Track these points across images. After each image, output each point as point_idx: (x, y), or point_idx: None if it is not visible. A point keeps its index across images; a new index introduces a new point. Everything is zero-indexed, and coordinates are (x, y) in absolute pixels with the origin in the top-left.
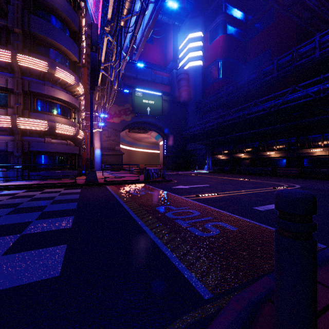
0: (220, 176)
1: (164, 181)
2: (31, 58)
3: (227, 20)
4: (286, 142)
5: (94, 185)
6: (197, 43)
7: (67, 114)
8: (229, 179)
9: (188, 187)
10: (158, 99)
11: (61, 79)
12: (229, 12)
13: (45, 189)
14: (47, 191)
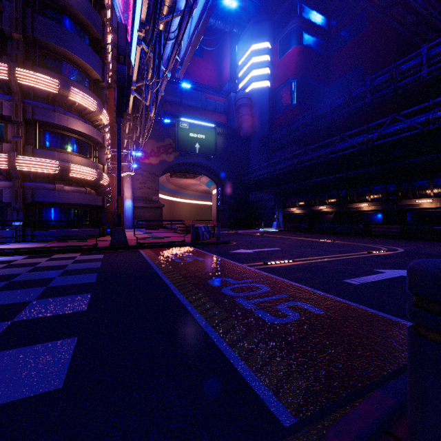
0: (294, 236)
1: (218, 243)
2: (36, 74)
3: (304, 26)
4: (382, 190)
5: (122, 248)
6: (263, 58)
7: (86, 152)
8: (306, 240)
9: (251, 251)
10: (210, 132)
11: (78, 103)
12: (306, 15)
13: (54, 254)
14: (57, 257)
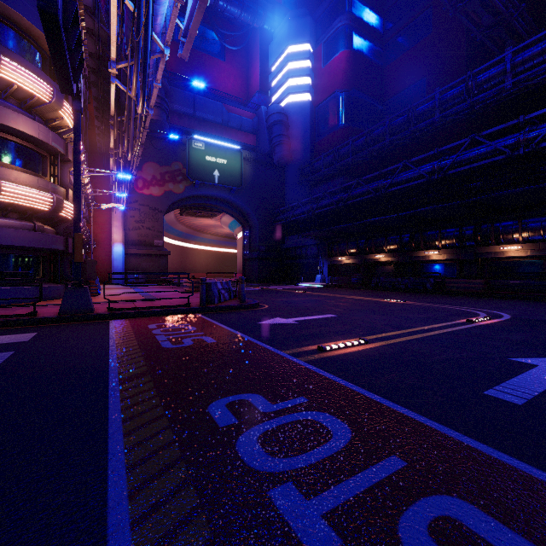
0: (346, 293)
1: (242, 307)
2: None
3: (354, 25)
4: (457, 233)
5: (81, 319)
6: (303, 64)
7: (36, 167)
8: (366, 300)
9: (293, 321)
10: (233, 156)
11: (18, 86)
12: (357, 12)
13: None
14: None
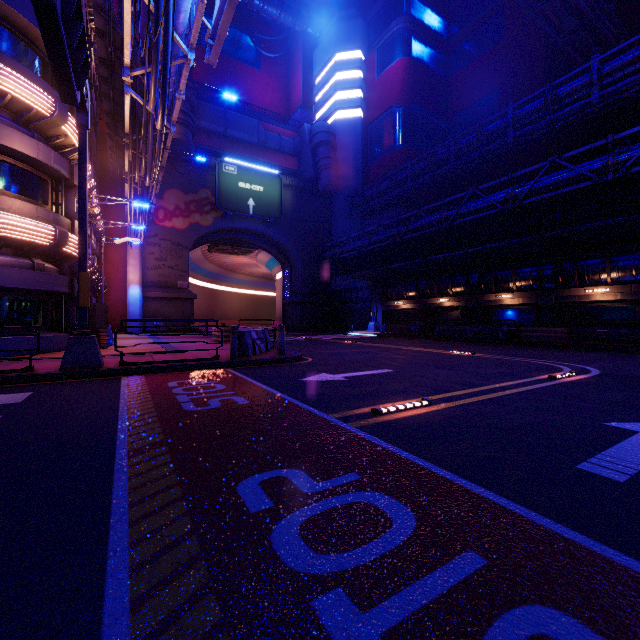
0: (405, 344)
1: (281, 361)
2: None
3: (413, 29)
4: (534, 273)
5: (87, 376)
6: (353, 74)
7: (35, 193)
8: (427, 352)
9: (342, 378)
10: (271, 182)
11: (12, 96)
12: (416, 13)
13: None
14: None
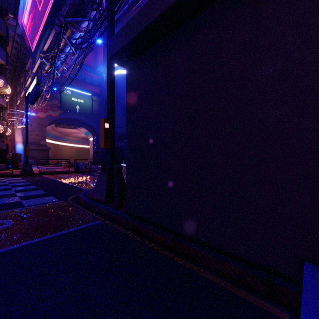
0: None
1: (90, 171)
2: None
3: None
4: None
5: (30, 175)
6: None
7: None
8: None
9: None
10: (87, 99)
11: None
12: None
13: None
14: None
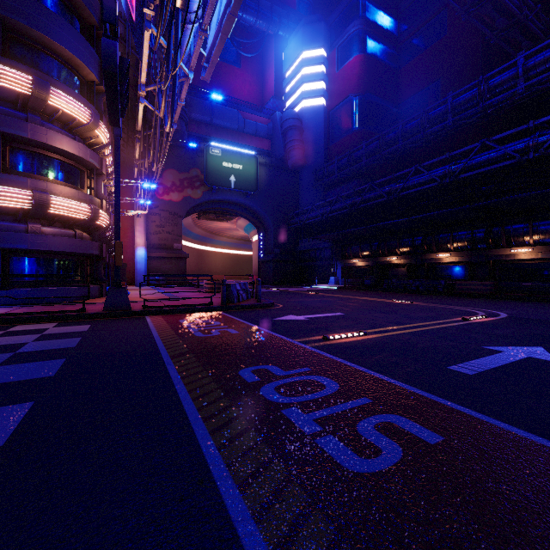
0: (358, 295)
1: (259, 306)
2: None
3: (368, 29)
4: (468, 236)
5: (121, 315)
6: (317, 68)
7: (76, 181)
8: (375, 301)
9: (305, 318)
10: (249, 162)
11: (62, 111)
12: (370, 16)
13: (16, 325)
14: (17, 330)
